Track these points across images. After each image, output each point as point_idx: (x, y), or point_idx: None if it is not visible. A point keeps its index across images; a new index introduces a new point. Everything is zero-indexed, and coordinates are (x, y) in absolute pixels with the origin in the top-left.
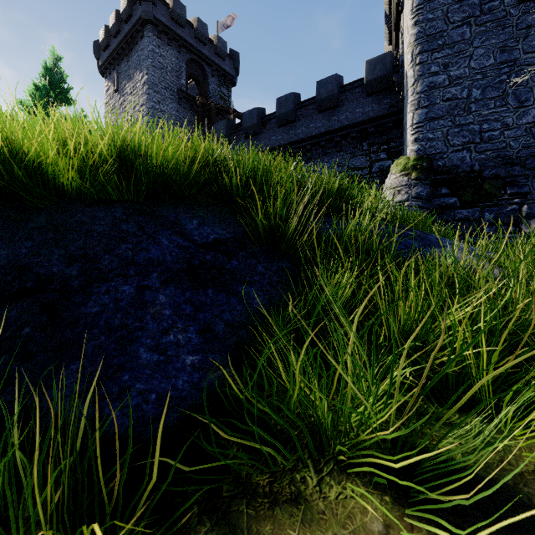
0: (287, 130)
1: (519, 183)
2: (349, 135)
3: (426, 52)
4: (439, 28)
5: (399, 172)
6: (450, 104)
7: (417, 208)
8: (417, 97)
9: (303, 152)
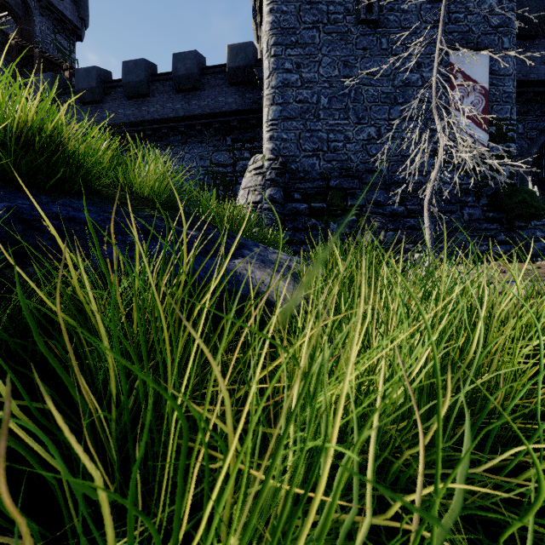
0: (139, 105)
1: (357, 196)
2: (212, 126)
3: (281, 45)
4: (292, 23)
5: (255, 171)
6: (302, 107)
7: (270, 212)
8: (272, 91)
9: (160, 136)
